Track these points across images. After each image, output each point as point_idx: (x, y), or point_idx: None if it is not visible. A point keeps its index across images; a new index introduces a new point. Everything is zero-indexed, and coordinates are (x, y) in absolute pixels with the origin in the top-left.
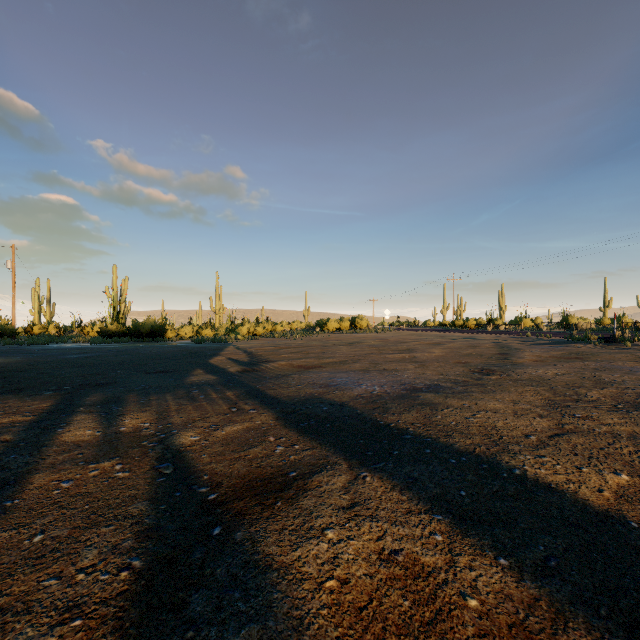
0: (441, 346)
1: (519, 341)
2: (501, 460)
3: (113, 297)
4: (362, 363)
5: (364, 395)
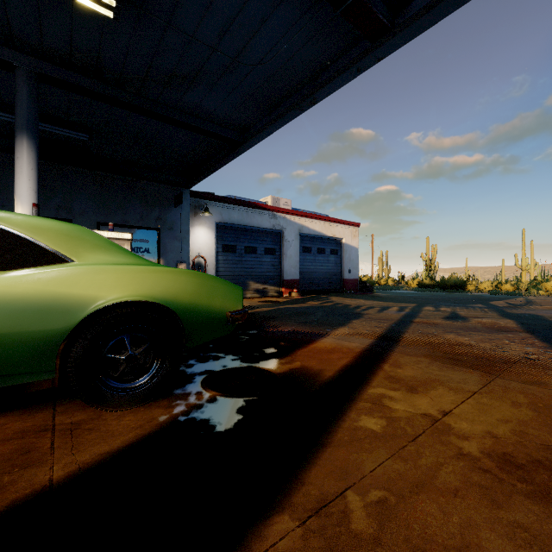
0: None
1: None
2: None
3: (426, 260)
4: None
5: None
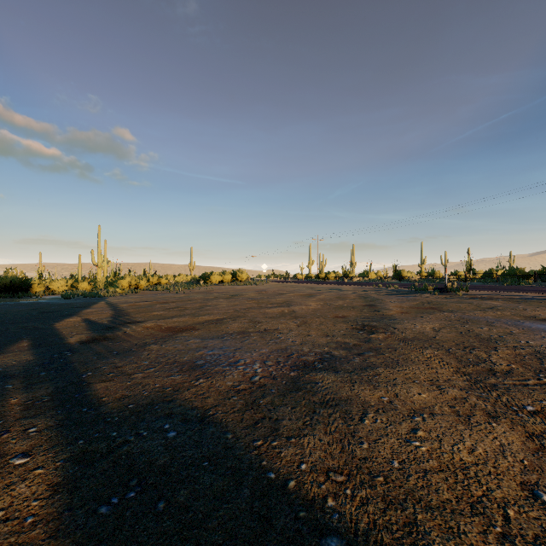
0: (314, 298)
1: (375, 292)
2: None
3: None
4: (241, 322)
5: (241, 387)
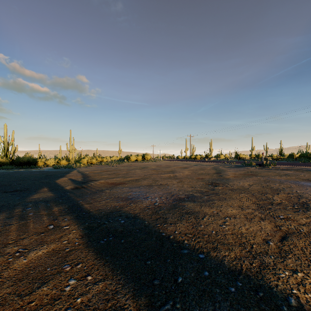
0: (187, 169)
1: (222, 166)
2: (270, 282)
3: (4, 142)
4: (148, 180)
5: (150, 206)
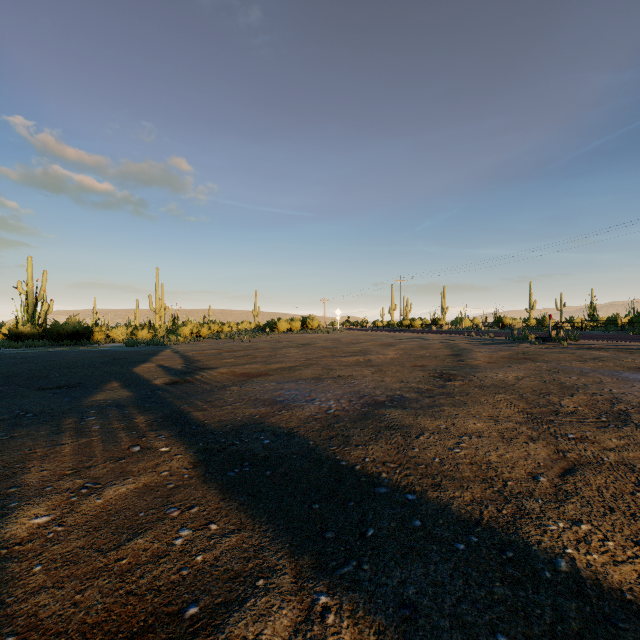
0: (394, 347)
1: (466, 341)
2: (528, 537)
3: (27, 294)
4: (314, 369)
5: (318, 416)
